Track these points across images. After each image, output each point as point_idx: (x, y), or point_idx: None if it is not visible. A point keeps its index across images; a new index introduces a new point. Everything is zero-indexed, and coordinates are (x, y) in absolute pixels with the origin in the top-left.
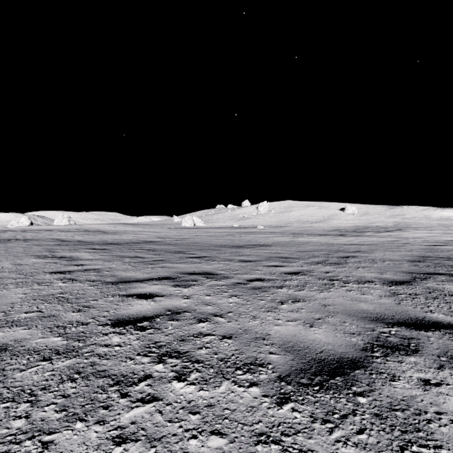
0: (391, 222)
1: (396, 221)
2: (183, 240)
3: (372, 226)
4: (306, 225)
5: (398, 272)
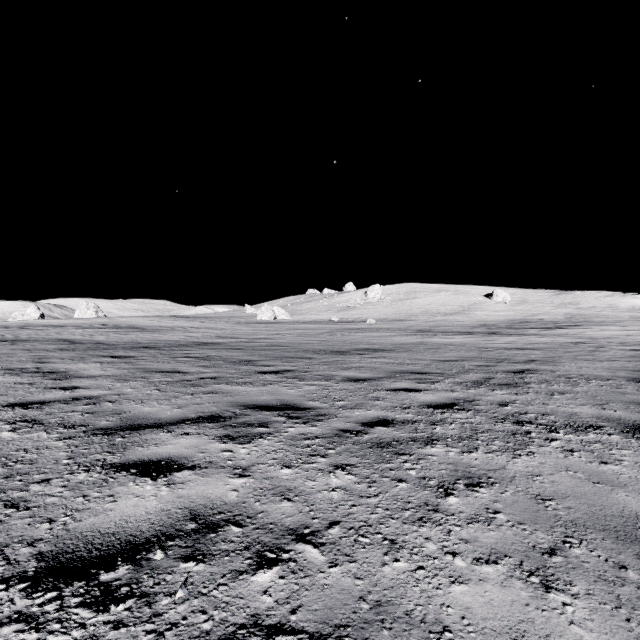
0: (560, 314)
1: (567, 313)
2: (256, 341)
3: (534, 319)
4: (437, 318)
5: (631, 405)
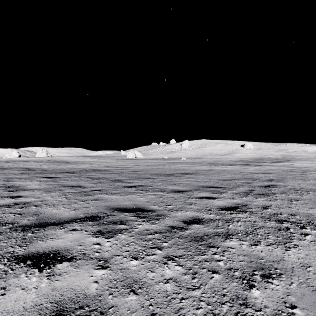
0: (279, 155)
1: (282, 154)
2: (125, 169)
3: (266, 157)
4: (217, 157)
5: None
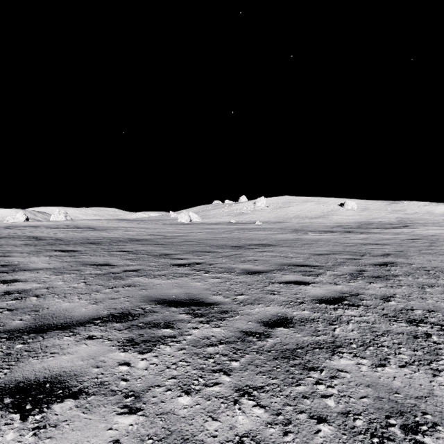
0: (393, 218)
1: (398, 217)
2: (176, 238)
3: (375, 221)
4: (305, 221)
5: None
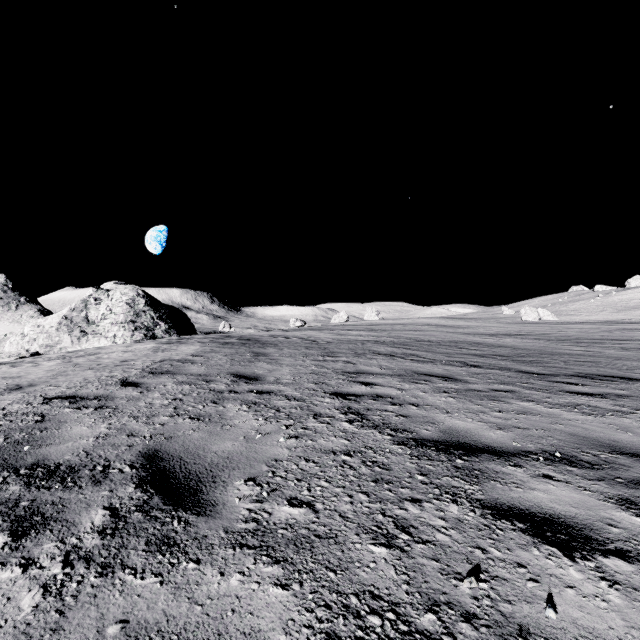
0: None
1: None
2: (549, 334)
3: None
4: None
5: None
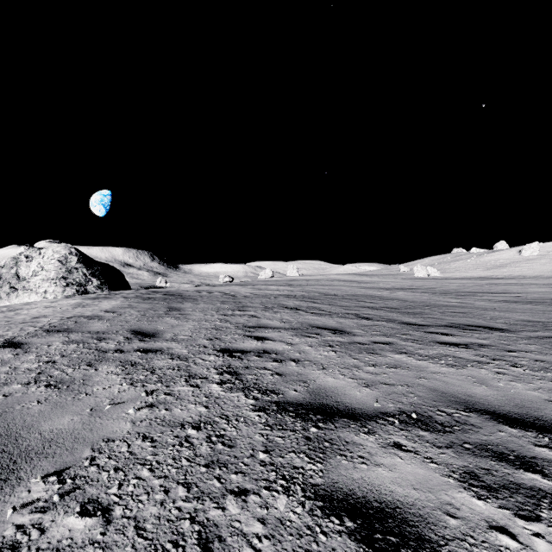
0: None
1: None
2: (434, 288)
3: None
4: None
5: None
